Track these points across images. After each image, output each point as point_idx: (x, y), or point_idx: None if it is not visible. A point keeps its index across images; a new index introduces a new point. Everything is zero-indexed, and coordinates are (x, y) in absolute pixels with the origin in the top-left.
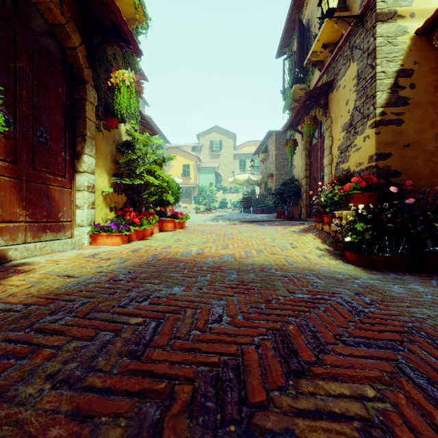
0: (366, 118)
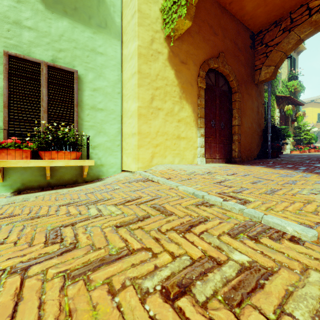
0: None
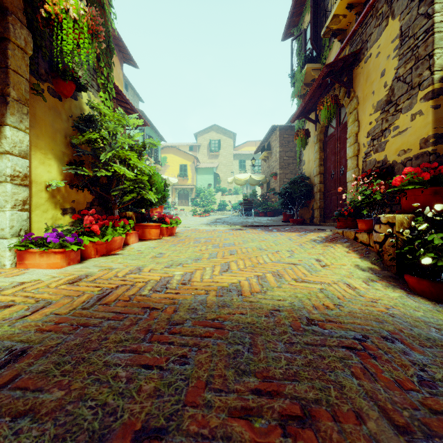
0: (416, 89)
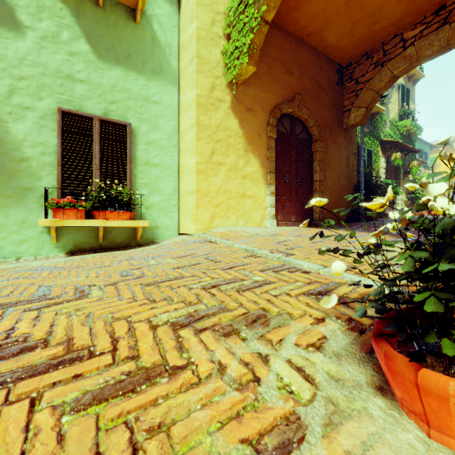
0: None
